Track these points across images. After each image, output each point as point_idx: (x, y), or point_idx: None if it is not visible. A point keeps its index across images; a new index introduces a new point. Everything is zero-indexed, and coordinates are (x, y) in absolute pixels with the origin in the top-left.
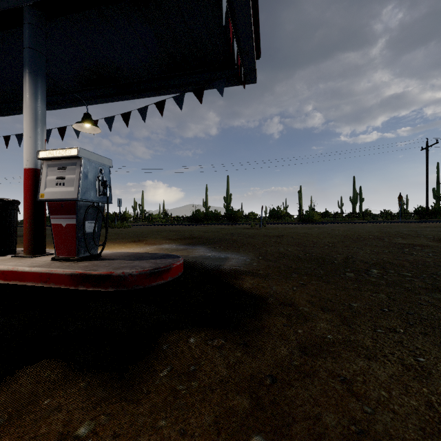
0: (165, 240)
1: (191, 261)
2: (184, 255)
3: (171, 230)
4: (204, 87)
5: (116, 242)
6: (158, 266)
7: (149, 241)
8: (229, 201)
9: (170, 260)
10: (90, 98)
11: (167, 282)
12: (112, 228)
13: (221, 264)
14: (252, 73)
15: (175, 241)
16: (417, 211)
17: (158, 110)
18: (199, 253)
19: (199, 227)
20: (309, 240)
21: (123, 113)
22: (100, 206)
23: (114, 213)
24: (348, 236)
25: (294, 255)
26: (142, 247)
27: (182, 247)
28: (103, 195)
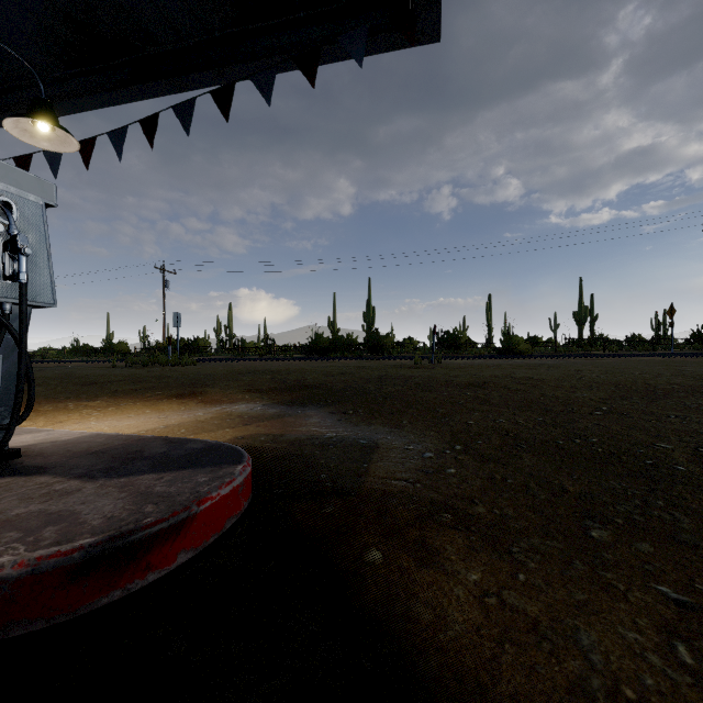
0: (243, 392)
1: (285, 455)
2: (272, 436)
3: (266, 370)
4: (320, 51)
5: (143, 398)
6: (136, 519)
7: (210, 395)
8: (372, 320)
9: (202, 479)
10: (81, 93)
11: (166, 578)
12: (162, 366)
13: (360, 468)
14: (432, 8)
15: (264, 395)
16: (698, 336)
17: (220, 109)
18: (308, 430)
19: (319, 363)
20: (548, 395)
21: (147, 120)
22: (6, 312)
23: (180, 340)
24: (623, 384)
25: (543, 440)
26: (189, 411)
27: (274, 409)
28: (8, 278)
